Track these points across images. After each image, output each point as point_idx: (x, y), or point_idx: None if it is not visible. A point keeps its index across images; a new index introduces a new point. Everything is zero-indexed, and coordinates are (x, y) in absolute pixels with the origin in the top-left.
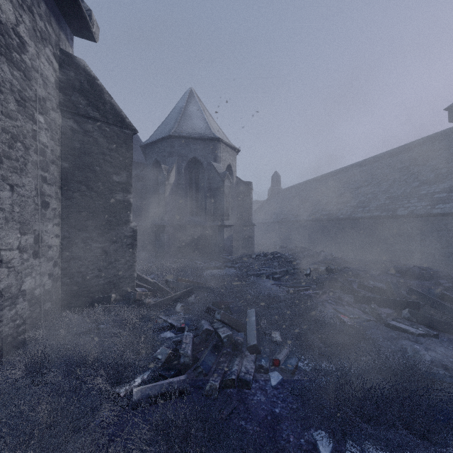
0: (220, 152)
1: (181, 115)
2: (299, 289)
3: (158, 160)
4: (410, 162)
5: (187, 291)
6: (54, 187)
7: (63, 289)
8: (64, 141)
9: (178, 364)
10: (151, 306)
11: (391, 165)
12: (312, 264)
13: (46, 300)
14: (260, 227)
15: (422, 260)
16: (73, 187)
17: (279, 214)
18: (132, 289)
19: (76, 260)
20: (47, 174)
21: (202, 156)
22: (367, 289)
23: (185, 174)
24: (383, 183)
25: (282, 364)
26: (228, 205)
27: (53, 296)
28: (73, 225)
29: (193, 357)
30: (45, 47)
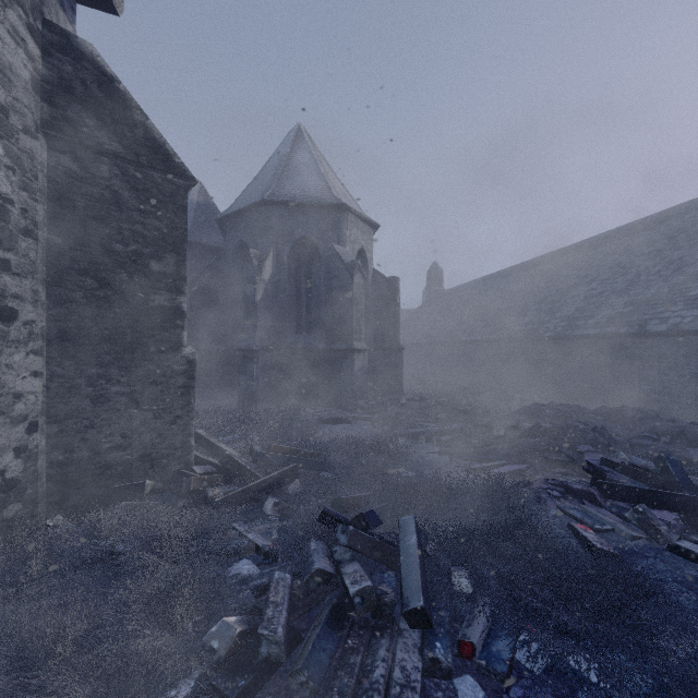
0: (347, 228)
1: (283, 167)
2: (487, 466)
3: (244, 241)
4: (664, 243)
5: (286, 472)
6: (29, 280)
7: (50, 473)
8: (52, 195)
9: (257, 655)
10: (217, 504)
11: (630, 250)
12: (505, 416)
13: (9, 500)
14: (410, 351)
15: (694, 410)
16: (72, 281)
17: (441, 330)
18: (185, 468)
19: (78, 418)
20: (12, 255)
21: (316, 234)
22: (618, 471)
23: (289, 264)
24: (618, 279)
25: (479, 654)
26: (361, 316)
27: (27, 490)
28: (72, 353)
29: (290, 633)
30: (7, 8)
